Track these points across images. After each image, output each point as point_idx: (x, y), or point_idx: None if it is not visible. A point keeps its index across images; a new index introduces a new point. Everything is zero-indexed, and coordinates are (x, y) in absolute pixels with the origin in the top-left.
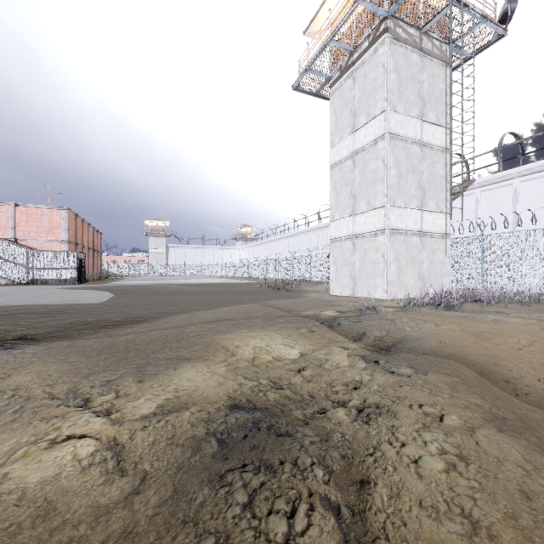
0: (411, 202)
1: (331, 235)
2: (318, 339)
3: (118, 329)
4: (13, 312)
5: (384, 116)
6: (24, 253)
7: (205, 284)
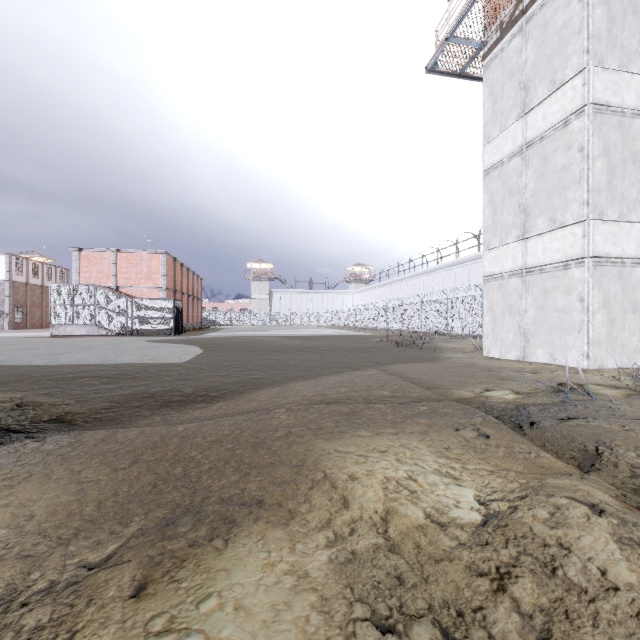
0: (632, 212)
1: (484, 271)
2: (501, 458)
3: (183, 409)
4: (78, 375)
5: (583, 77)
6: (123, 302)
7: (311, 336)
